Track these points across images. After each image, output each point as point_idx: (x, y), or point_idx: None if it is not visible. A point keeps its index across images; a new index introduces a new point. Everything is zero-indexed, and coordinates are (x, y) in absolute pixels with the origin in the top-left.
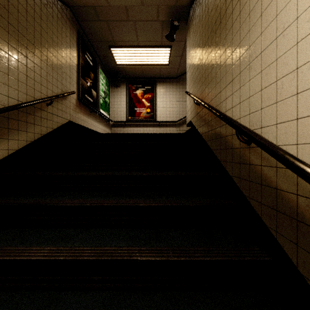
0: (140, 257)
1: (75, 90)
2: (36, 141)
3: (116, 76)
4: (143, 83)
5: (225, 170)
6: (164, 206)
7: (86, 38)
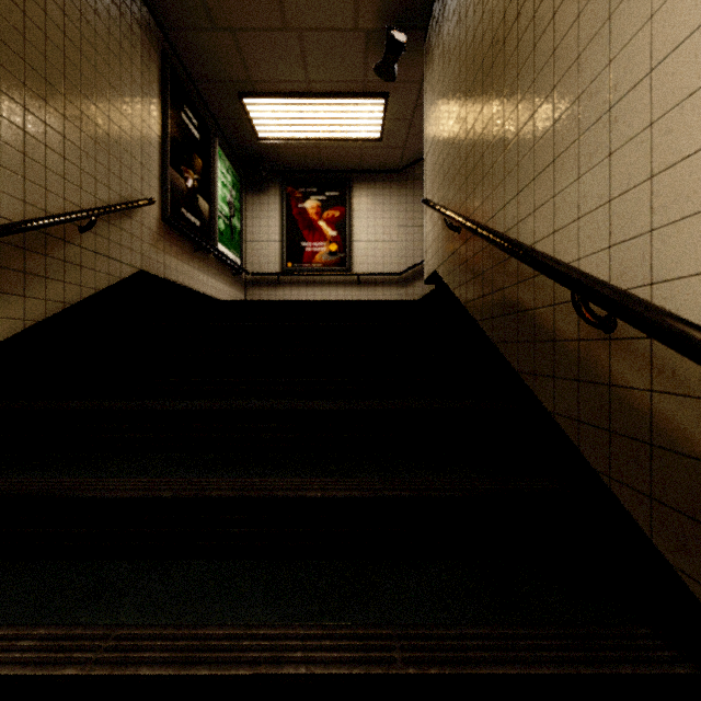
0: (307, 668)
1: (156, 196)
2: (50, 321)
3: (258, 166)
4: (320, 184)
5: (534, 397)
6: (376, 497)
7: (184, 72)
